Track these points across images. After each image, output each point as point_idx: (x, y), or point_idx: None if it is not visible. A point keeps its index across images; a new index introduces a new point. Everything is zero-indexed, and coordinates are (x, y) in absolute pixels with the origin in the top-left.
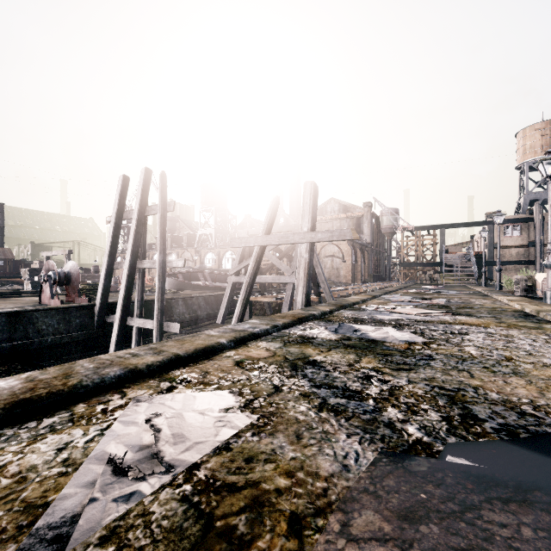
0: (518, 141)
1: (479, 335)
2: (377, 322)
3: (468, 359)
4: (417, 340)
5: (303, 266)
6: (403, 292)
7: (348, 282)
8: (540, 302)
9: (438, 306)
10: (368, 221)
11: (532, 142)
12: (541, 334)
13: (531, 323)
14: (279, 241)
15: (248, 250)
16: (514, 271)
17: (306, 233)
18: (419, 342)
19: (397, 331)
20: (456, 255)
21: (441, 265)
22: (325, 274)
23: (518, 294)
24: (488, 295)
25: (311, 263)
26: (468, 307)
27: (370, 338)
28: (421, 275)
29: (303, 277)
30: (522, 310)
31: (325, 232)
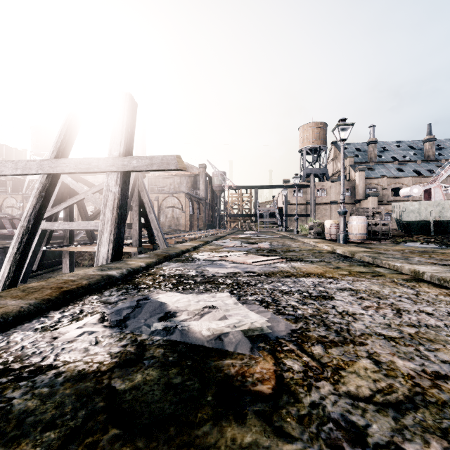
0: (300, 133)
1: (347, 296)
2: (208, 282)
3: (447, 424)
4: (281, 331)
5: (111, 204)
6: (231, 237)
7: (186, 230)
8: (338, 243)
9: (266, 250)
10: (203, 180)
11: (307, 135)
12: (397, 285)
13: (362, 267)
14: (76, 168)
15: (68, 193)
16: (299, 221)
17: (115, 159)
18: (287, 338)
19: (238, 302)
20: (266, 208)
21: (255, 216)
22: (167, 222)
23: (313, 236)
24: (294, 238)
25: (123, 201)
26: (292, 250)
27: (191, 342)
28: (242, 223)
29: (110, 219)
30: (333, 251)
31: (142, 159)
